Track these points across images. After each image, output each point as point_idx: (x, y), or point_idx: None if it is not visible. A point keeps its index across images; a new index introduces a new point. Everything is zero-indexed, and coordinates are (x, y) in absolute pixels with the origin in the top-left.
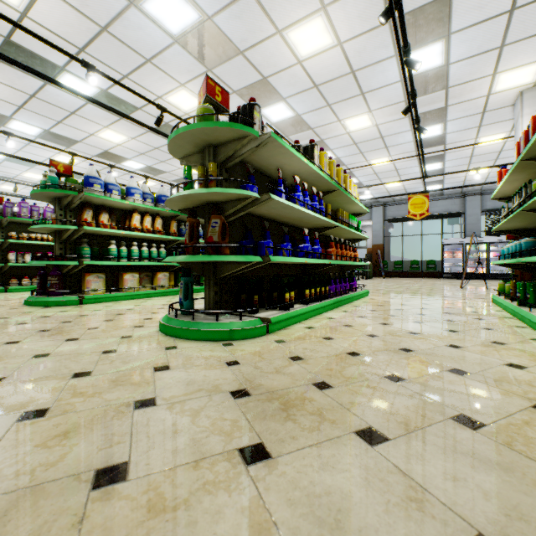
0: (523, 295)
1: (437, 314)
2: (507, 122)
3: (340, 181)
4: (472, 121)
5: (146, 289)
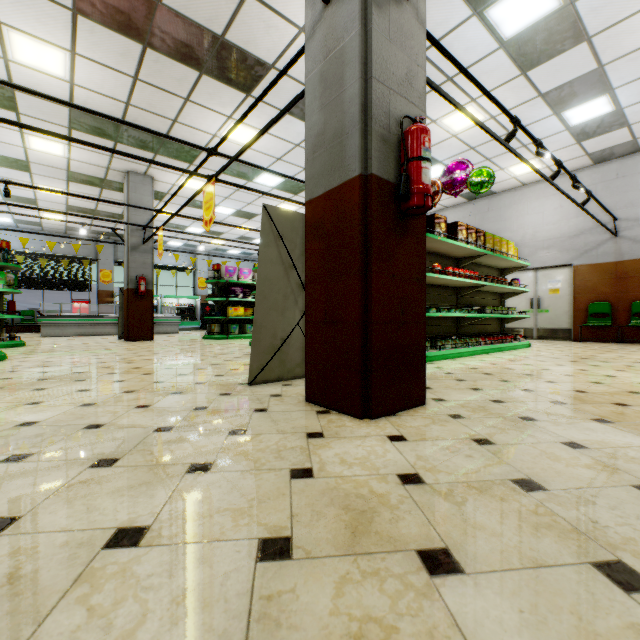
0: None
1: None
2: None
3: None
4: None
5: None
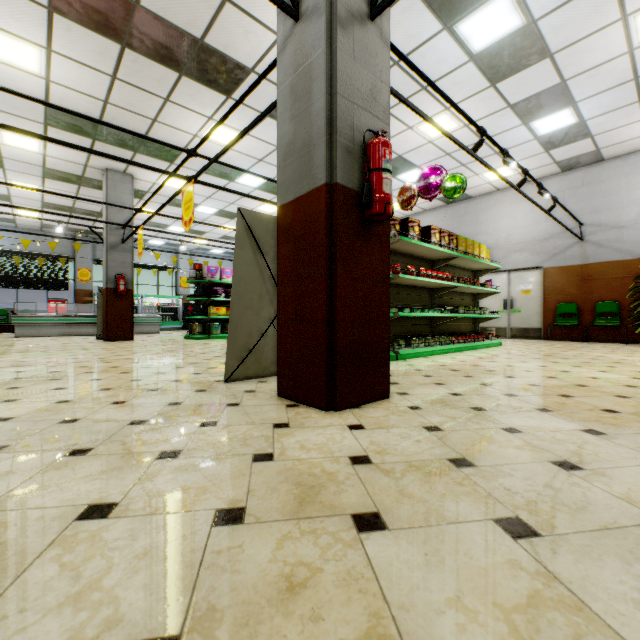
0: None
1: None
2: None
3: None
4: None
5: None
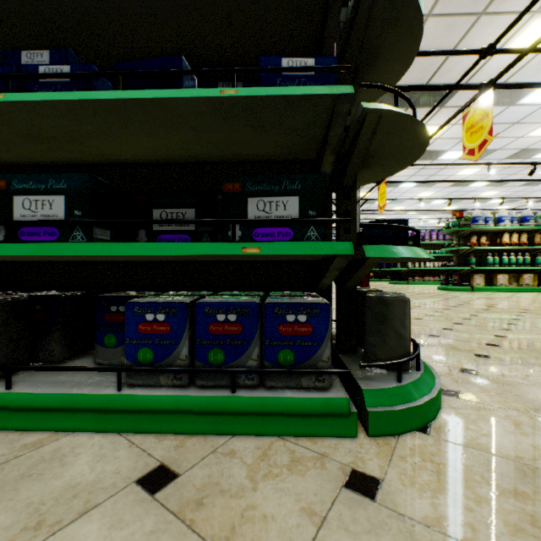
0: None
1: None
2: None
3: None
4: None
5: (511, 286)
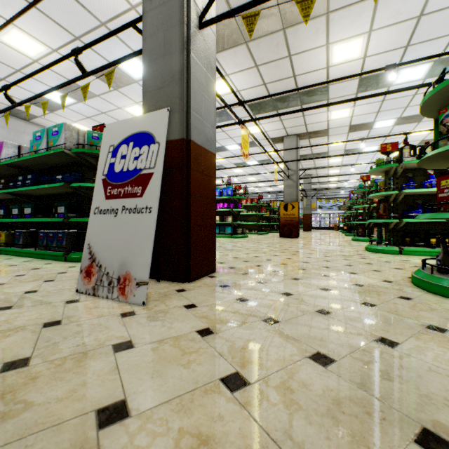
0: None
1: None
2: None
3: None
4: None
5: None
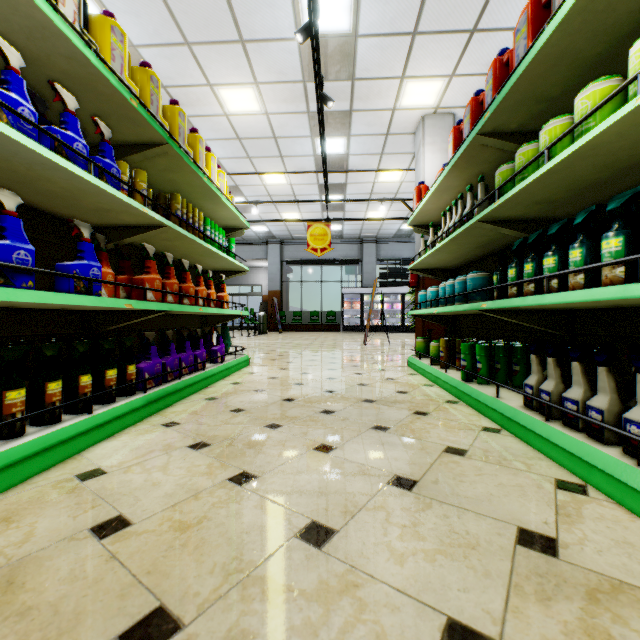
0: (470, 363)
1: (355, 407)
2: (406, 156)
3: (177, 133)
4: (376, 143)
5: None
